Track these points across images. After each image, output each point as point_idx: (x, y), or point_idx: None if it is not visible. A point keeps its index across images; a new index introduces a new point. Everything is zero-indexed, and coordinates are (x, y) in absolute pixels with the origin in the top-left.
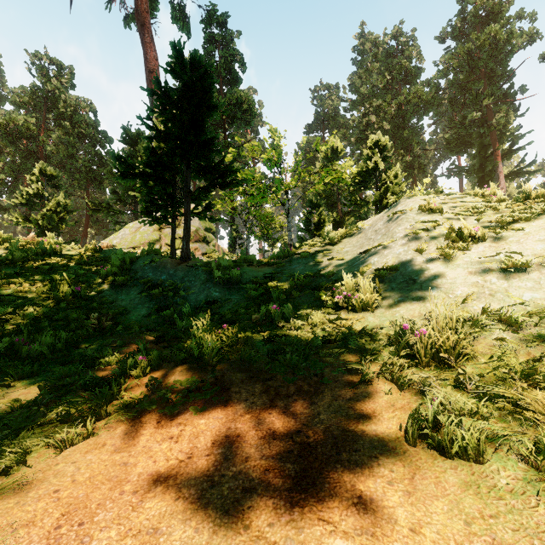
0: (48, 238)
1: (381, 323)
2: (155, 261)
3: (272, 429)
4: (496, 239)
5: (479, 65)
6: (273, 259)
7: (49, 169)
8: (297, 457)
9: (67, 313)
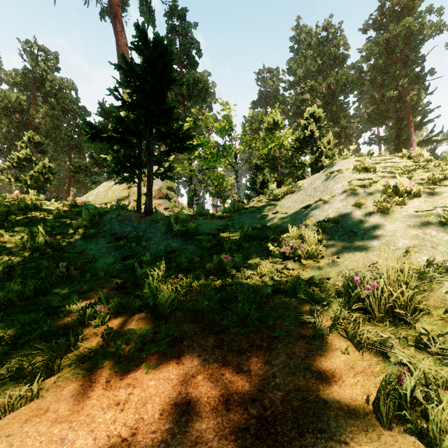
0: (31, 195)
1: (327, 273)
2: (121, 214)
3: (225, 396)
4: (431, 195)
5: (396, 51)
6: (225, 213)
7: (36, 138)
8: (254, 439)
9: (40, 262)
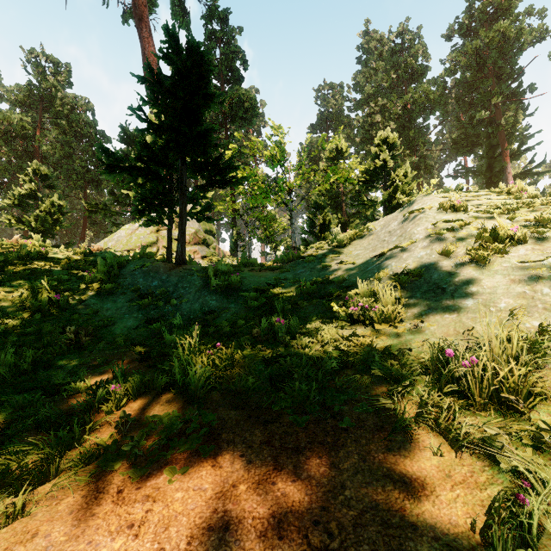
0: (34, 240)
1: (408, 342)
2: (146, 265)
3: (276, 516)
4: (540, 241)
5: (488, 62)
6: (276, 262)
7: (43, 169)
8: None
9: (42, 325)
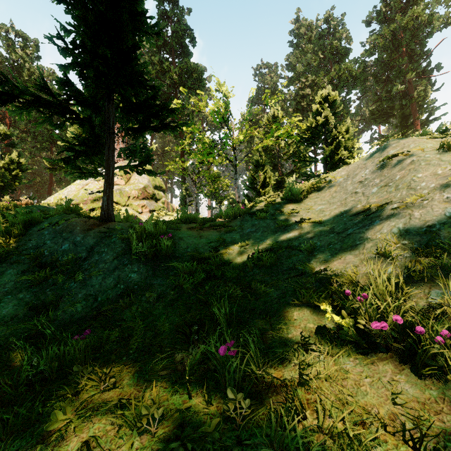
0: None
1: None
2: (59, 222)
3: None
4: None
5: (402, 44)
6: (220, 217)
7: (3, 128)
8: None
9: None
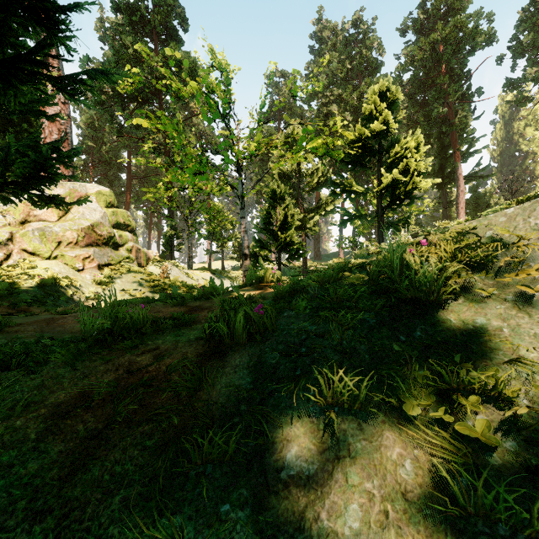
0: None
1: None
2: None
3: None
4: None
5: (443, 59)
6: (211, 295)
7: None
8: None
9: None
